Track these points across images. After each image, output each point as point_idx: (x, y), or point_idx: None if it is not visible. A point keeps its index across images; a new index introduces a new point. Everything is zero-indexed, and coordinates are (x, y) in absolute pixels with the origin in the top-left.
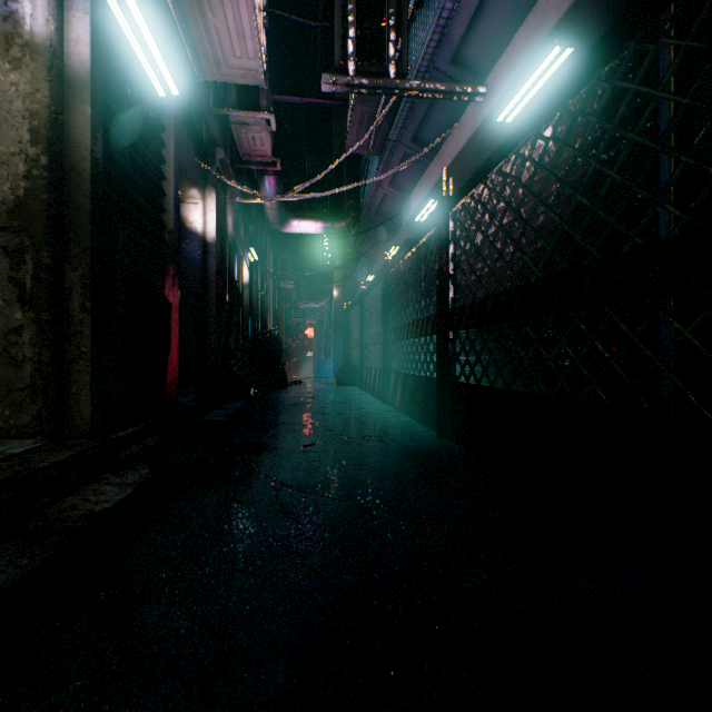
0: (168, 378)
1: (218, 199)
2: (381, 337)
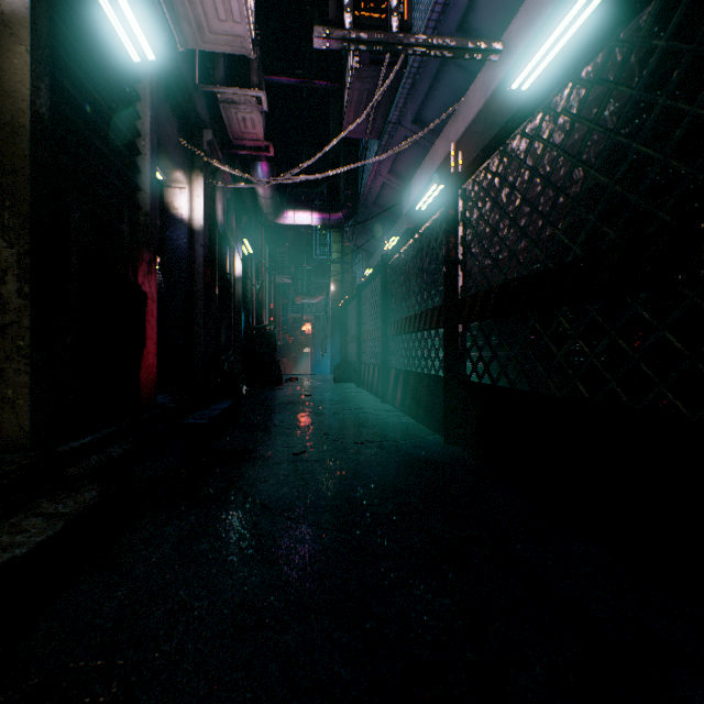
0: (142, 377)
1: (206, 184)
2: (379, 332)
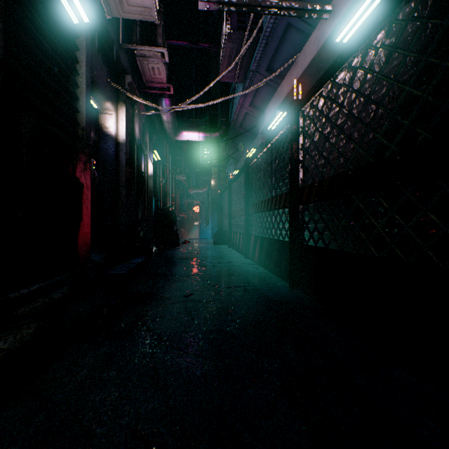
0: (79, 242)
1: (127, 112)
2: (243, 211)
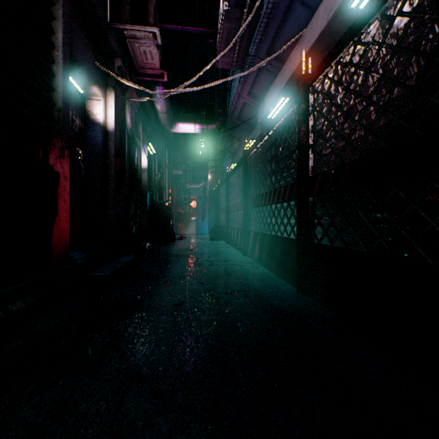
0: (54, 239)
1: (117, 98)
2: (242, 205)
